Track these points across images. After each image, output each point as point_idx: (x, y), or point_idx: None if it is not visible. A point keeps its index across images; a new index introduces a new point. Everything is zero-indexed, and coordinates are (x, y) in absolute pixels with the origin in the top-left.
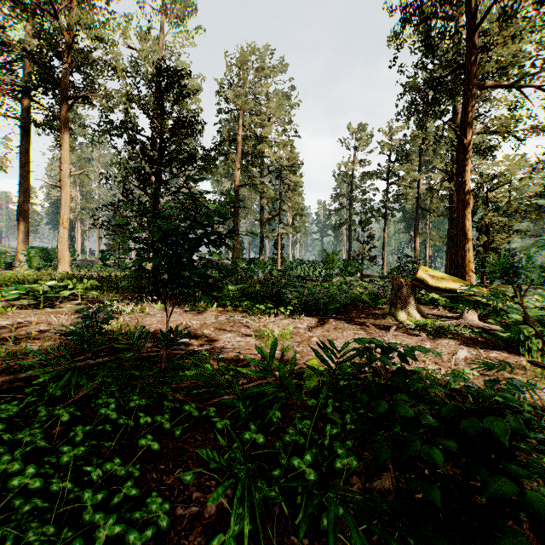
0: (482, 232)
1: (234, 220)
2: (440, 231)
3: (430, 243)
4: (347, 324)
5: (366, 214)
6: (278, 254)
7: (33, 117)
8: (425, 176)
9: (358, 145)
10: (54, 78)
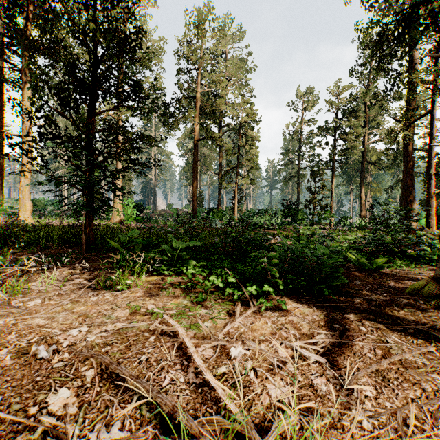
0: (425, 183)
1: (194, 172)
2: (380, 183)
3: (370, 194)
4: (388, 330)
5: (314, 167)
6: (234, 203)
7: (2, 73)
8: (369, 132)
9: (306, 106)
10: (16, 30)
